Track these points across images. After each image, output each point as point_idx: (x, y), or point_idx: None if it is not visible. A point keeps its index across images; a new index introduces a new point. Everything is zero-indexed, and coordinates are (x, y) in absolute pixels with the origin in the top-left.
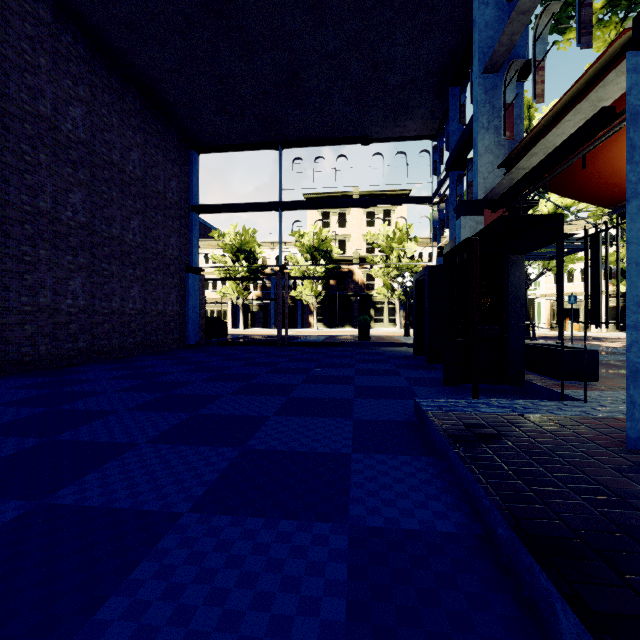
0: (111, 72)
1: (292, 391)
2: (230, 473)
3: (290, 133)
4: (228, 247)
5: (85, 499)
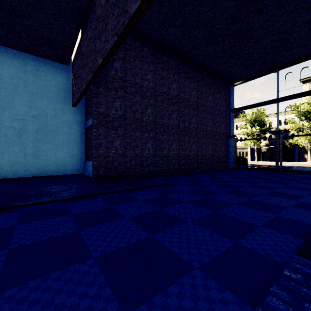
0: (203, 73)
1: (274, 189)
2: (246, 202)
3: (283, 62)
4: (248, 120)
5: (214, 198)
